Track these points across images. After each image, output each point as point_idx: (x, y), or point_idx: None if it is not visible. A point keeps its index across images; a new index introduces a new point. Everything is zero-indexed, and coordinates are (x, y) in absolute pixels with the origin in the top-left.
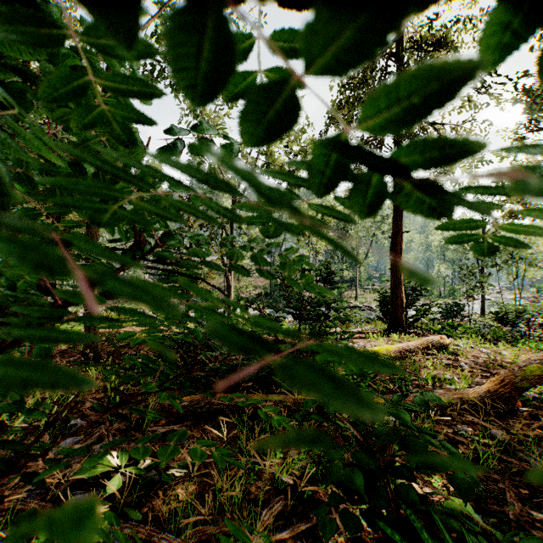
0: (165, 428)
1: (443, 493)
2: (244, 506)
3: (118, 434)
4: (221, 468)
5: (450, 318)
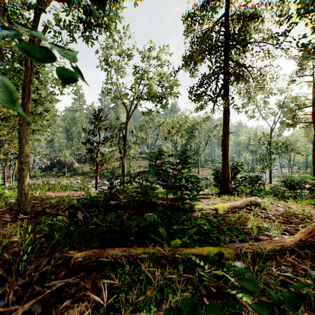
0: (61, 282)
1: None
2: None
3: (20, 290)
4: None
5: (252, 184)
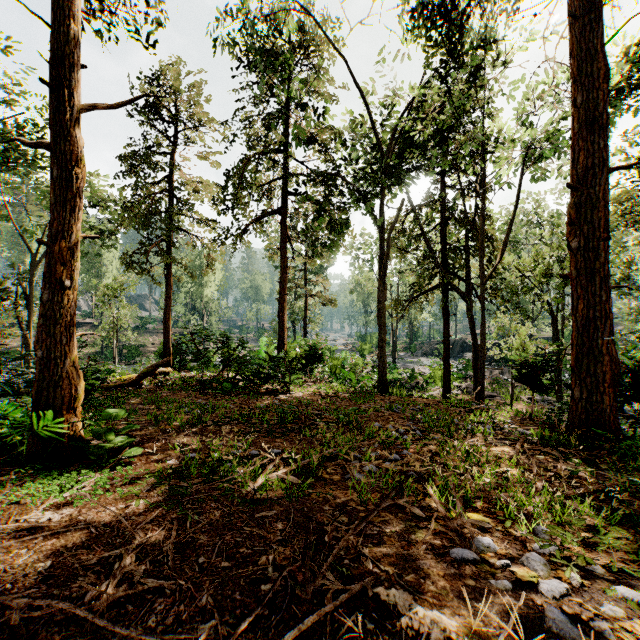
0: None
1: None
2: None
3: None
4: None
5: None
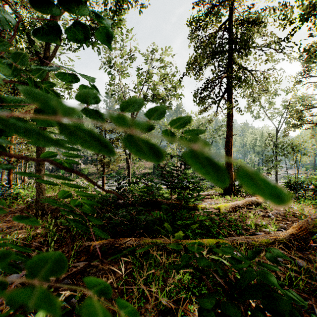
0: (84, 264)
1: None
2: None
3: None
4: (121, 293)
5: None
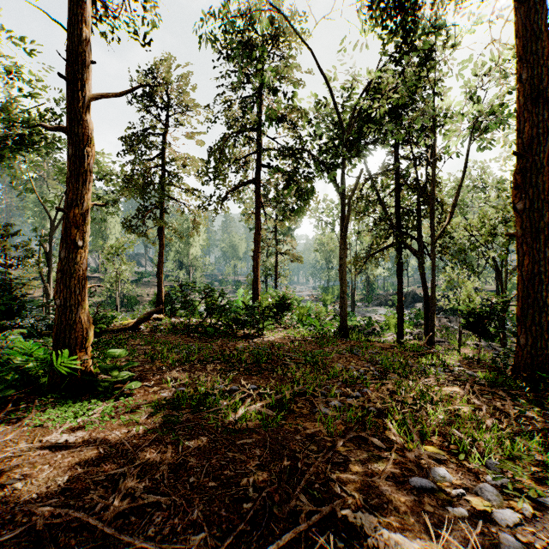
0: None
1: None
2: None
3: None
4: None
5: None
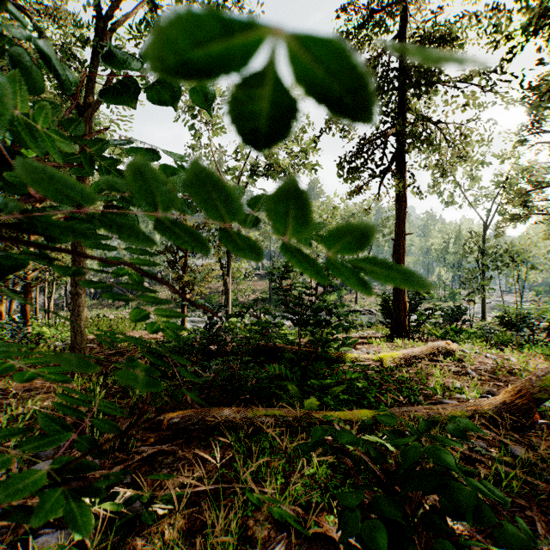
0: (153, 449)
1: (465, 523)
2: (240, 545)
3: None
4: (215, 496)
5: (451, 322)
